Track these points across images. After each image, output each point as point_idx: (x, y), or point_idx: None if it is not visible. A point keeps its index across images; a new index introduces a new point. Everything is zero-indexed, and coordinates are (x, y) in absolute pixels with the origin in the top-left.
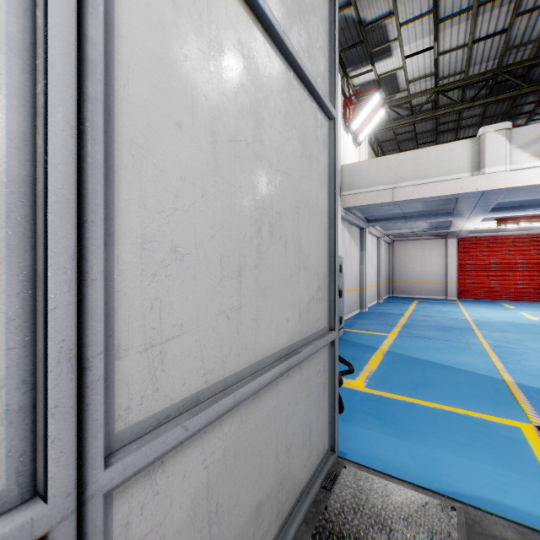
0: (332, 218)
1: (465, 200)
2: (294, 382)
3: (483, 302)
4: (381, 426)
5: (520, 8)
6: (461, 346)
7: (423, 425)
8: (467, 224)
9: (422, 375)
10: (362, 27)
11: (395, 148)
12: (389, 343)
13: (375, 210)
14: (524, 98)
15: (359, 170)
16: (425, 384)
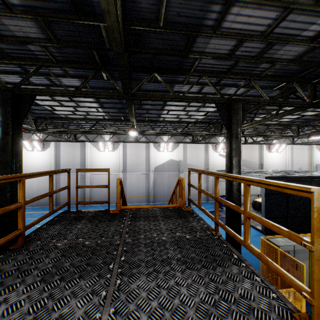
0: None
1: None
2: None
3: None
4: None
5: None
6: None
7: None
8: None
9: None
10: None
11: None
12: None
13: None
14: None
15: (319, 166)
16: None
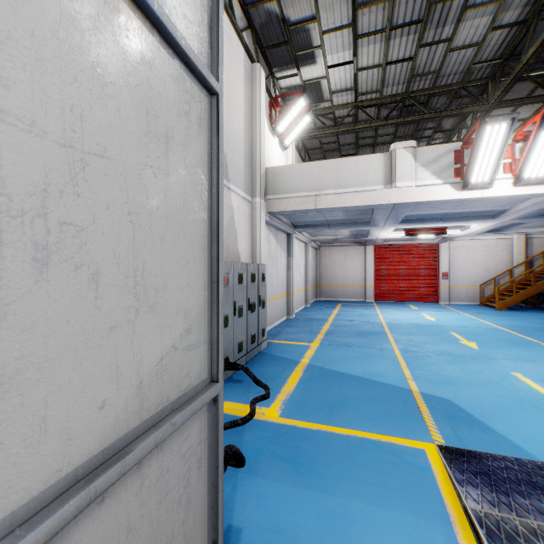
0: (214, 230)
1: (379, 211)
2: (121, 501)
3: (394, 304)
4: (290, 473)
5: (423, 39)
6: (376, 353)
7: (335, 463)
8: (382, 233)
9: (339, 392)
10: (286, 26)
11: (321, 157)
12: (310, 355)
13: (301, 216)
14: (426, 123)
15: (283, 174)
16: (341, 404)
